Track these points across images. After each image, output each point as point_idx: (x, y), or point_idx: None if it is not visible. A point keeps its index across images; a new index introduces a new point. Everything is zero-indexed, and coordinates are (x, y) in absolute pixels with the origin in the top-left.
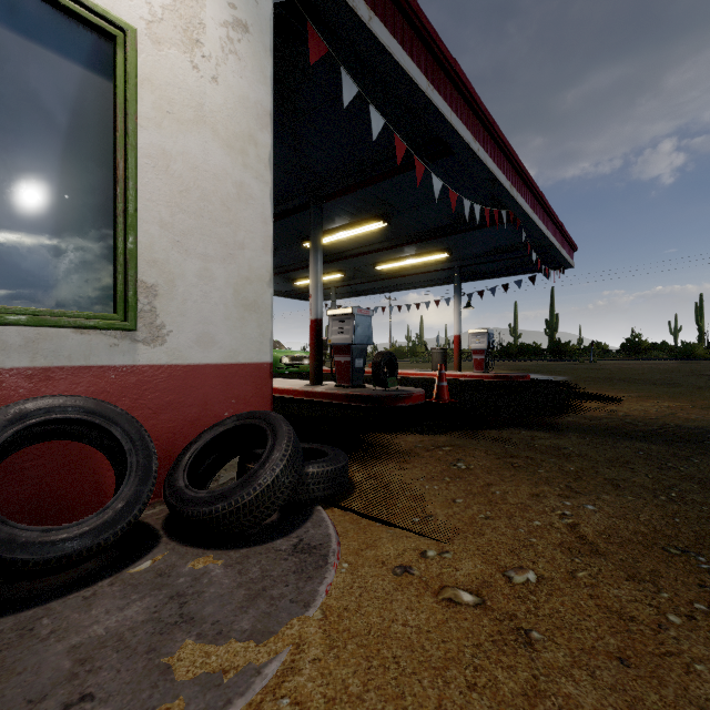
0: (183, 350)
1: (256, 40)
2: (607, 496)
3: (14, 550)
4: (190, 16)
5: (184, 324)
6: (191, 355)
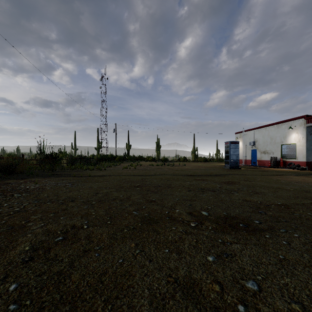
0: (299, 160)
1: (304, 137)
2: (296, 170)
3: (287, 167)
4: (299, 140)
5: (299, 159)
6: (299, 160)
